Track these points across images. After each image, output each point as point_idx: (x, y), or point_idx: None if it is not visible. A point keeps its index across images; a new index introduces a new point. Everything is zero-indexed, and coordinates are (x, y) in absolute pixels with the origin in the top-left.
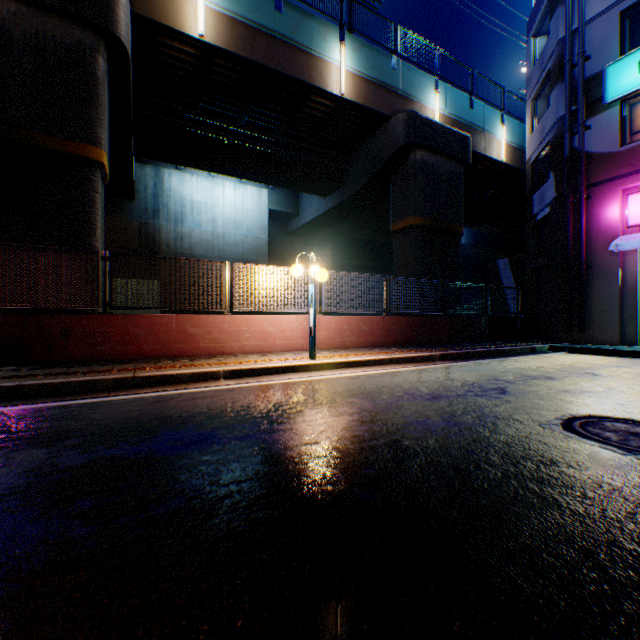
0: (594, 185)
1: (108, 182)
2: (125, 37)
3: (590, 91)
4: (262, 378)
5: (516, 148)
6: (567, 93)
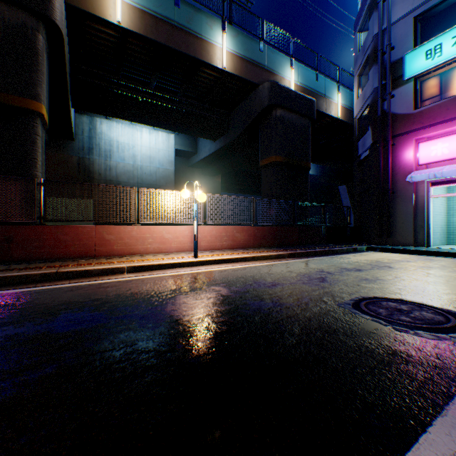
0: (397, 136)
1: (48, 127)
2: (59, 21)
3: (394, 71)
4: (156, 272)
5: (348, 109)
6: (379, 72)
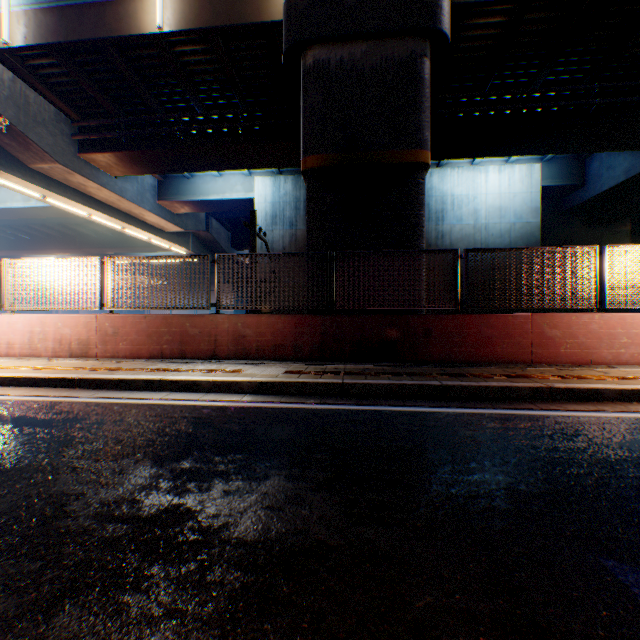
0: None
1: None
2: (447, 30)
3: None
4: None
5: None
6: None
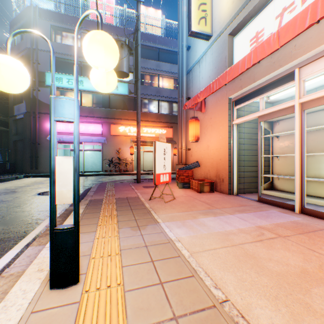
0: (42, 113)
1: None
2: None
3: (41, 77)
4: None
5: None
6: (32, 72)
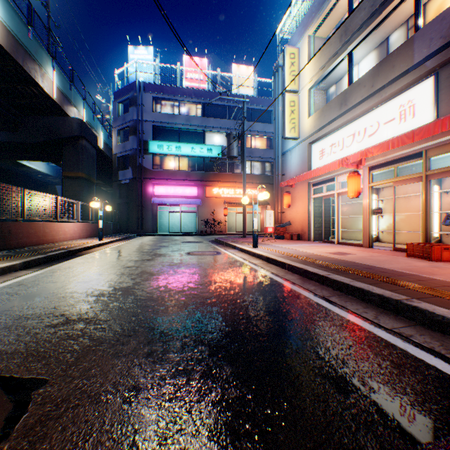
0: (146, 178)
1: None
2: None
3: (145, 145)
4: (106, 246)
5: (106, 143)
6: (139, 142)
